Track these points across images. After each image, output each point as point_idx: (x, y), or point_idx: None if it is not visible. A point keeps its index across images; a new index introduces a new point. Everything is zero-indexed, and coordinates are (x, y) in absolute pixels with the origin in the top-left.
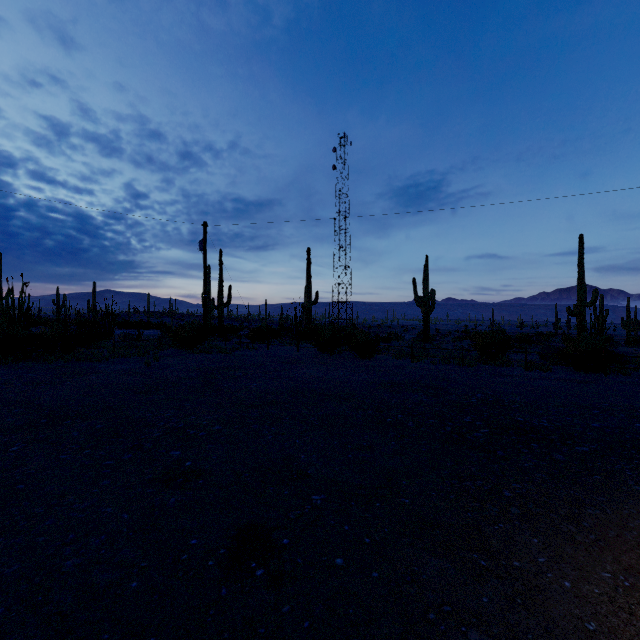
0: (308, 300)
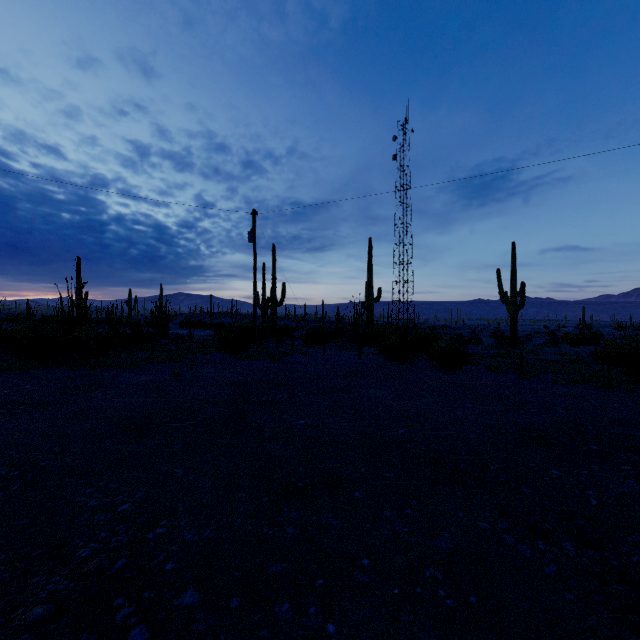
0: (369, 297)
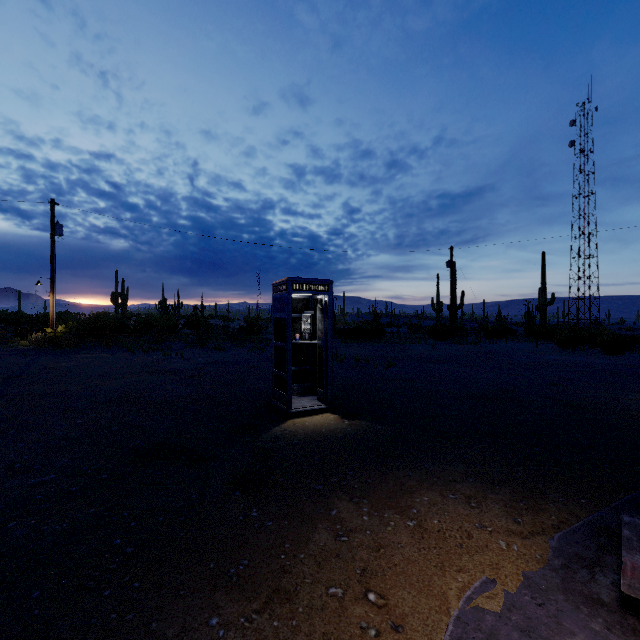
0: (542, 301)
